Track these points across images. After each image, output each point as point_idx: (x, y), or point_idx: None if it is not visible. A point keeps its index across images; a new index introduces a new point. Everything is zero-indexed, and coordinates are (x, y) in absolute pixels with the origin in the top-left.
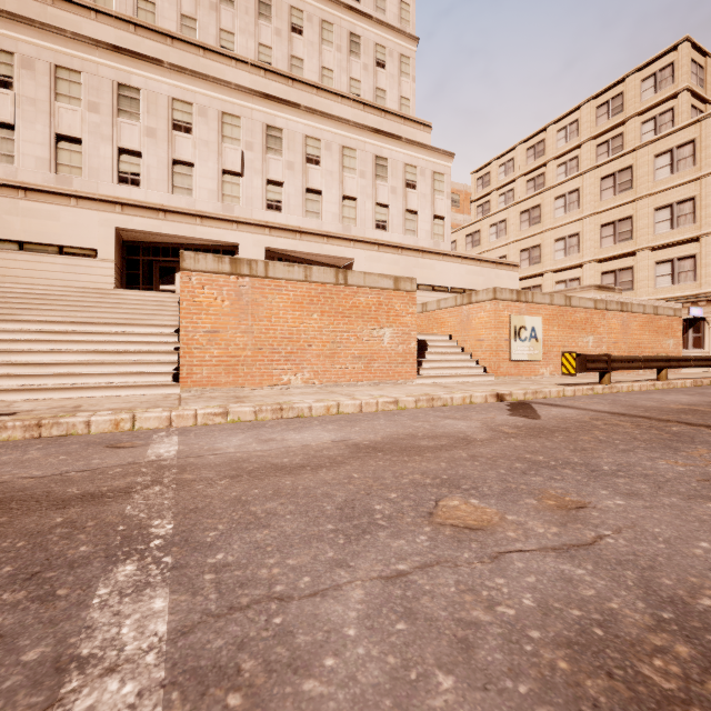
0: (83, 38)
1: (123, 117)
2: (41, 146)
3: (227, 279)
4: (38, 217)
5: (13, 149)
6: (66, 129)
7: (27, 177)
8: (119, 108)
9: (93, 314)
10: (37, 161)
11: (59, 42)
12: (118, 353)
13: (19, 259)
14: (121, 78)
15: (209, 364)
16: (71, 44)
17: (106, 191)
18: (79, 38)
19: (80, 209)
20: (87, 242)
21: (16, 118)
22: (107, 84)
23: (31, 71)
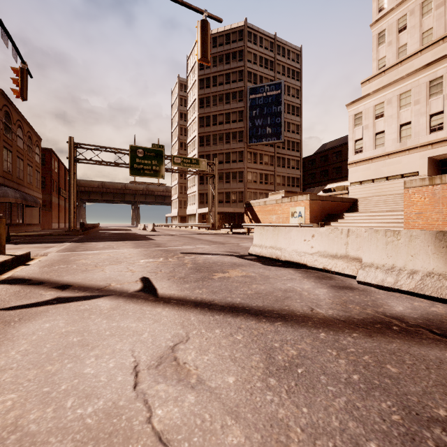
0: (411, 73)
1: (432, 97)
2: (394, 133)
3: (426, 188)
4: (392, 164)
5: (384, 140)
6: (403, 121)
7: (388, 149)
8: (430, 94)
9: (398, 206)
10: (392, 141)
11: (400, 83)
12: (387, 223)
13: (386, 184)
14: (431, 77)
15: (417, 228)
16: (406, 80)
17: (422, 141)
18: (409, 75)
19: (410, 154)
20: (413, 169)
21: (384, 127)
22: (423, 86)
23: (390, 104)
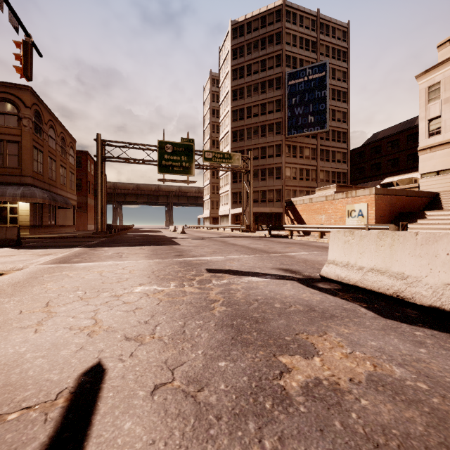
0: None
1: None
2: None
3: None
4: None
5: None
6: None
7: None
8: None
9: None
10: None
11: None
12: None
13: None
14: None
15: None
16: None
17: None
18: None
19: None
20: None
21: None
22: None
23: None
